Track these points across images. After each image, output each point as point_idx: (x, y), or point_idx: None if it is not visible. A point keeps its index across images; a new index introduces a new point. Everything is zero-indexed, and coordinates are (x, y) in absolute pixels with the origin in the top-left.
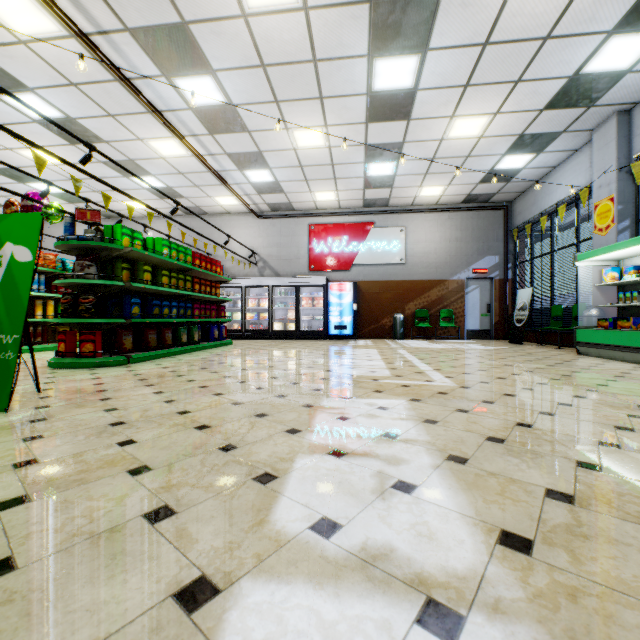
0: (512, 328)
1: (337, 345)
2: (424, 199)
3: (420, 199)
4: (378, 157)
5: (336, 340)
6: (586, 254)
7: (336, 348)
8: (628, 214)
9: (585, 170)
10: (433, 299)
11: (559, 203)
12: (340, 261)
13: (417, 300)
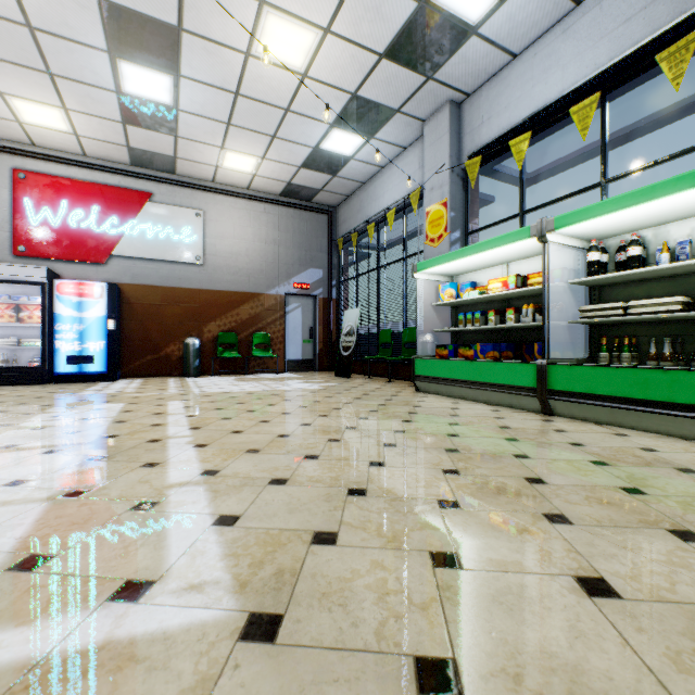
0: (339, 357)
1: (48, 397)
2: (231, 175)
3: (225, 173)
4: (136, 49)
5: (71, 383)
6: (428, 262)
7: (28, 407)
8: (459, 224)
9: (414, 172)
10: (244, 319)
11: (387, 210)
12: (86, 246)
13: (222, 319)
